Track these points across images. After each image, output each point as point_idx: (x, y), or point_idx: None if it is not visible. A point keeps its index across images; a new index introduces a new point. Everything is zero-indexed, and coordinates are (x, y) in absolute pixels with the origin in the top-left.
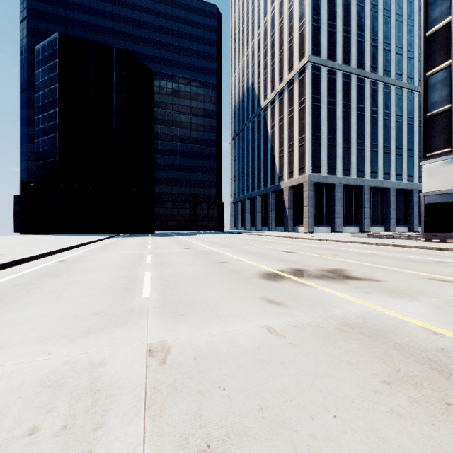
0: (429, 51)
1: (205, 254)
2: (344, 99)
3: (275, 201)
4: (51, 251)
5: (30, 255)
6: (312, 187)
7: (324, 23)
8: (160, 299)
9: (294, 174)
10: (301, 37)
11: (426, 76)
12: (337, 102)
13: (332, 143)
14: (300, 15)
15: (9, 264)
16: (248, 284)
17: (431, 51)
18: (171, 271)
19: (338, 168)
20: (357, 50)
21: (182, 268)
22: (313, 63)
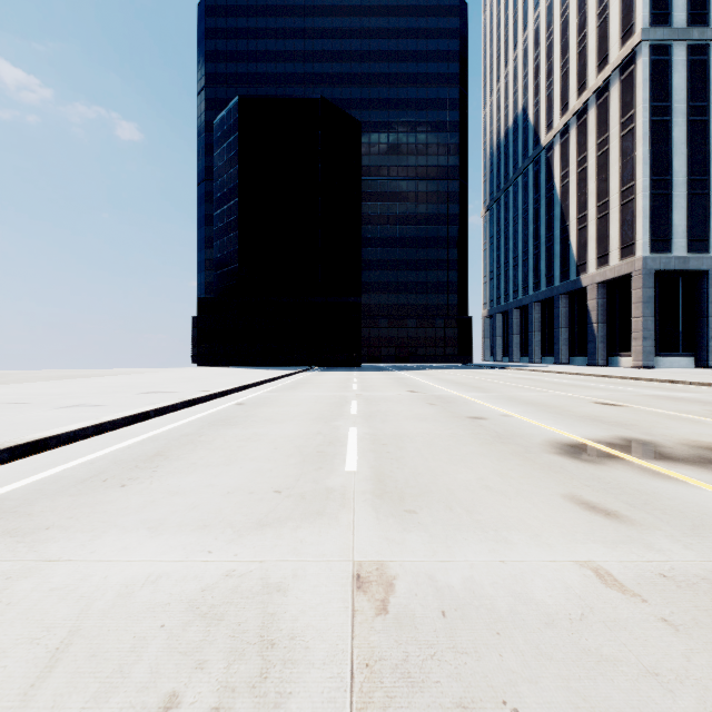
0: None
1: (444, 402)
2: None
3: (569, 310)
4: (228, 389)
5: (203, 394)
6: (651, 280)
7: None
8: (373, 477)
9: (611, 258)
10: None
11: None
12: None
13: (698, 190)
14: None
15: (180, 405)
16: (533, 463)
17: None
18: (389, 428)
19: None
20: None
21: (407, 425)
22: (654, 41)
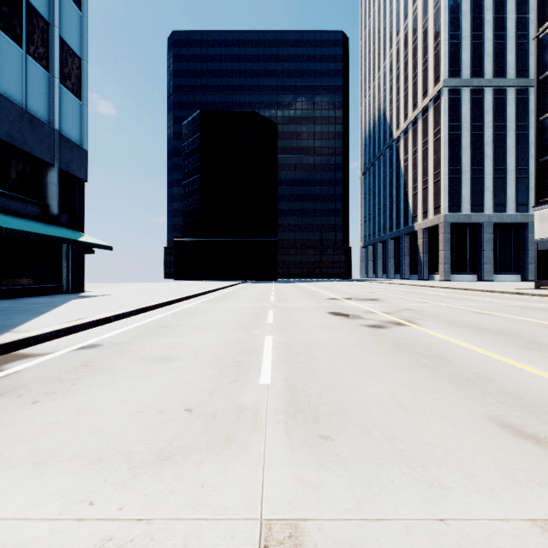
0: (541, 95)
1: (308, 292)
2: (495, 120)
3: (409, 245)
4: (217, 288)
5: (211, 289)
6: (449, 228)
7: (466, 36)
8: (277, 301)
9: (429, 214)
10: (436, 59)
11: (539, 120)
12: (486, 125)
13: (477, 175)
14: (435, 33)
15: (207, 292)
16: (316, 300)
17: (543, 95)
18: (284, 296)
19: (487, 204)
20: (516, 56)
21: (290, 296)
22: (451, 86)
